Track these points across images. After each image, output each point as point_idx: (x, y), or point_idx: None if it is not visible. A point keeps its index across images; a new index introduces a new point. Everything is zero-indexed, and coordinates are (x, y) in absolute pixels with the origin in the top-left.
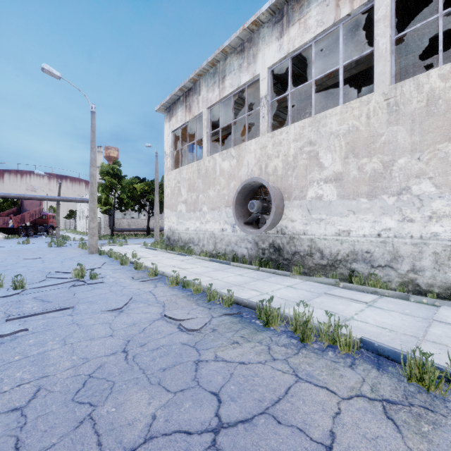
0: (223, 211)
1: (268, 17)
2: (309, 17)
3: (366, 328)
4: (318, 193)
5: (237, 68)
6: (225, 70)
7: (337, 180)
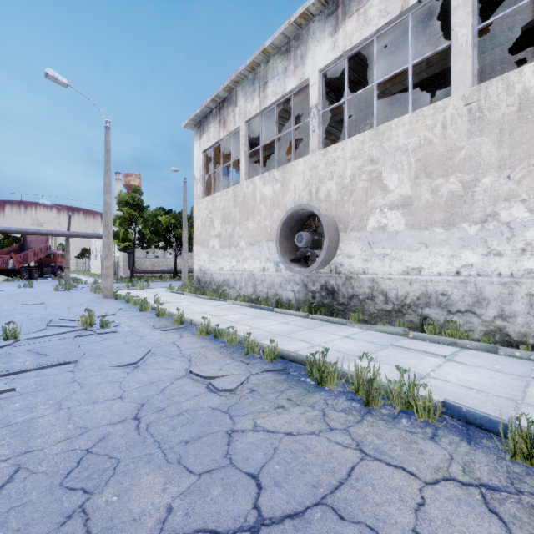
0: (264, 246)
1: (320, 9)
2: (369, 6)
3: (447, 388)
4: (381, 222)
5: (281, 71)
6: (266, 75)
7: (405, 206)
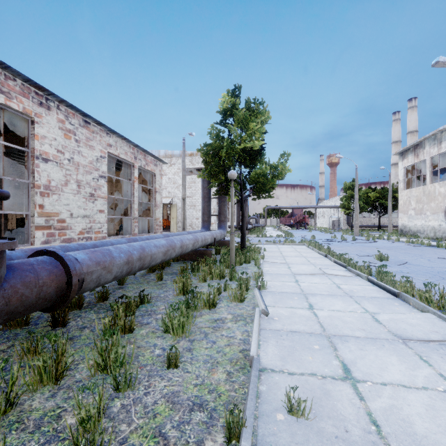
0: (440, 214)
1: None
2: None
3: None
4: None
5: None
6: (441, 138)
7: None
